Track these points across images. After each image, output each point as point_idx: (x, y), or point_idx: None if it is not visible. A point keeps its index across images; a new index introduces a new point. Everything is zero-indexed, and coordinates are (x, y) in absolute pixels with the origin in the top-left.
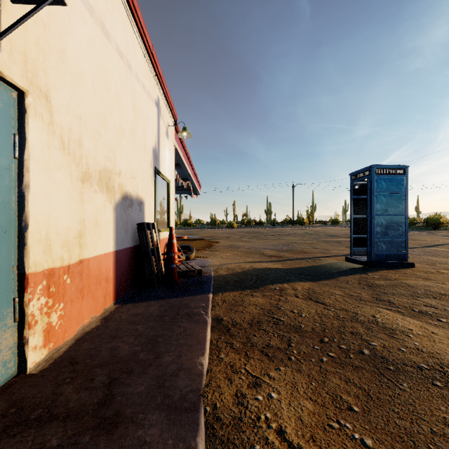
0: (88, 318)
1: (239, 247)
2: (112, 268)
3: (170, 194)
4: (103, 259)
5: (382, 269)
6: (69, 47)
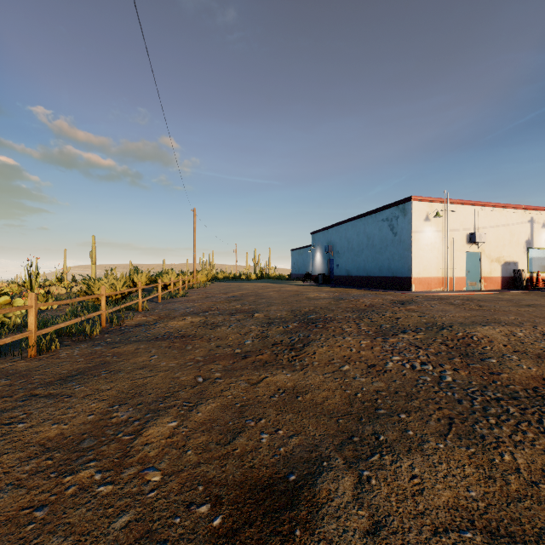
0: (492, 288)
1: None
2: (500, 280)
3: None
4: (496, 277)
5: None
6: (488, 239)
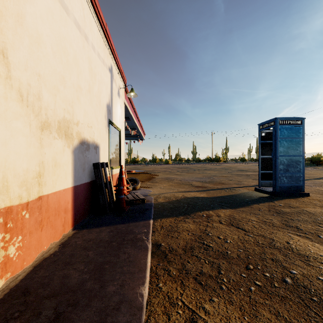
0: (47, 245)
1: (173, 179)
2: (71, 200)
3: (121, 140)
4: (62, 194)
5: (284, 198)
6: (28, 13)
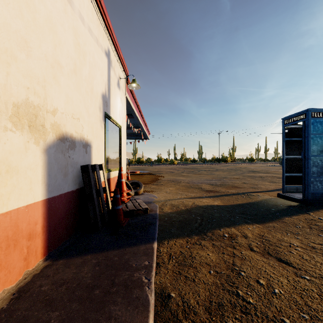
0: None
1: (180, 181)
2: (41, 219)
3: (122, 138)
4: (23, 212)
5: (320, 208)
6: None
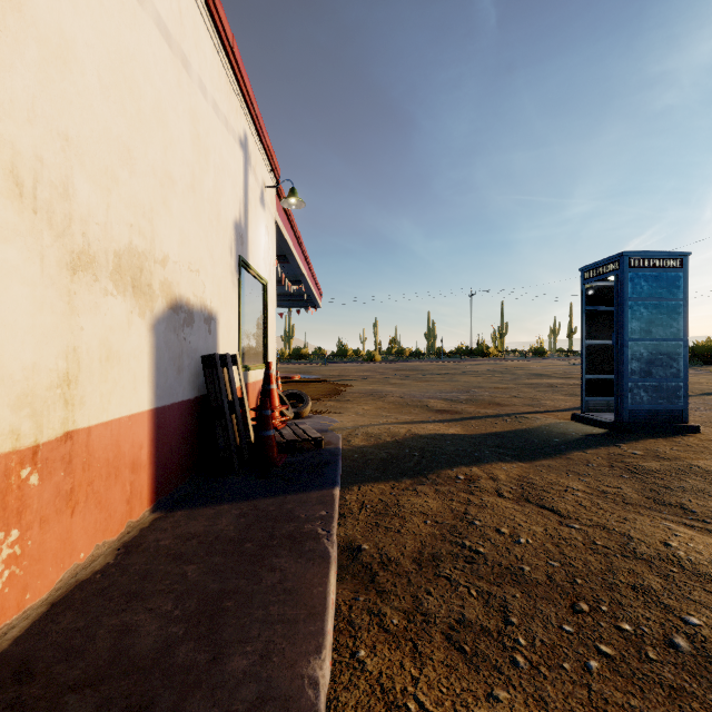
0: (86, 549)
1: (386, 394)
2: (147, 442)
3: (269, 305)
4: (125, 426)
5: (643, 437)
6: None
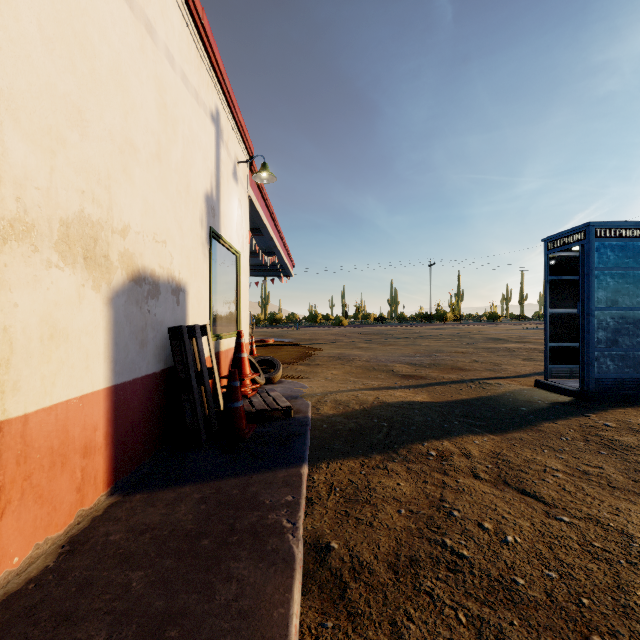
0: (22, 551)
1: (353, 358)
2: (103, 422)
3: (242, 275)
4: (75, 408)
5: (611, 407)
6: None
